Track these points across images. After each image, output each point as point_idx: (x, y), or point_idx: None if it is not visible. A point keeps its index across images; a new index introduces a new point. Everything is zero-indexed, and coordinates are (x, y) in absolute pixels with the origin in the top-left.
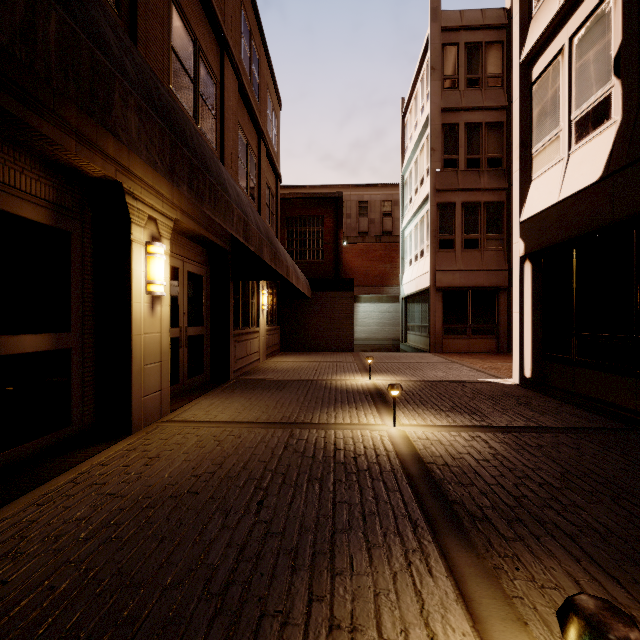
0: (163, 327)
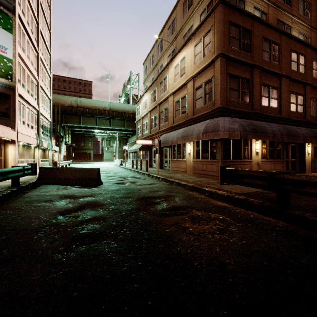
0: (309, 158)
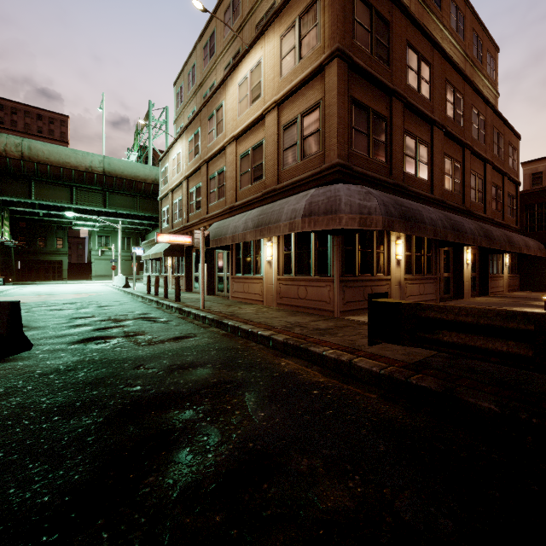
0: (469, 272)
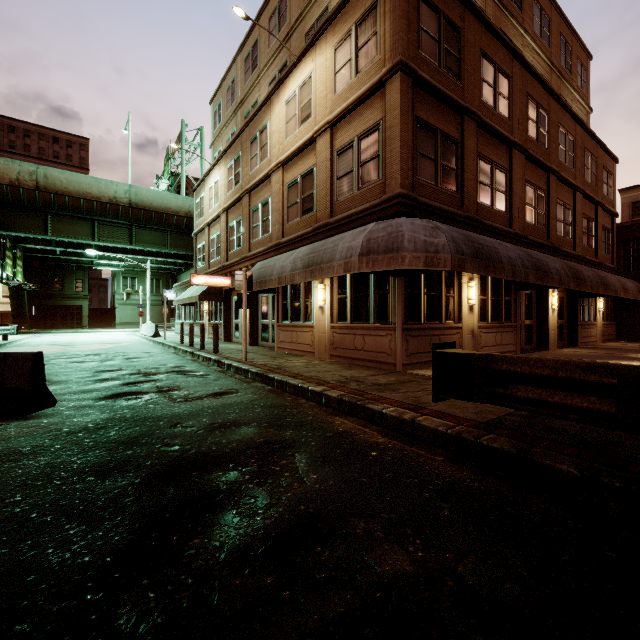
0: (555, 319)
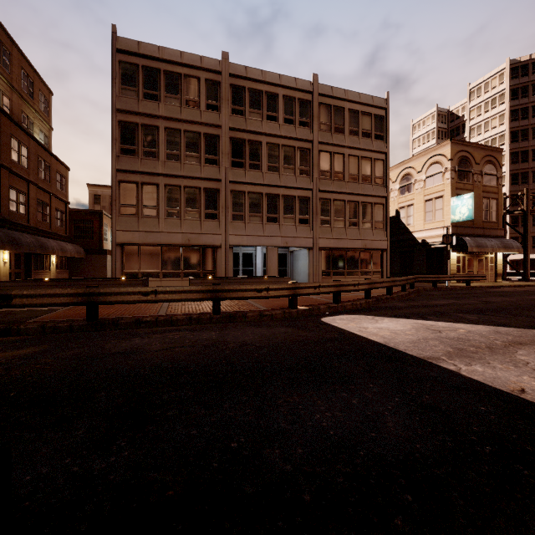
0: (7, 269)
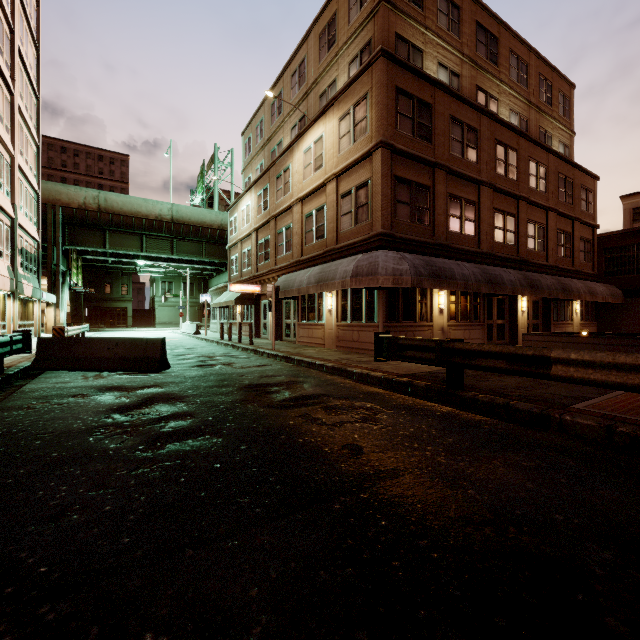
0: (525, 319)
